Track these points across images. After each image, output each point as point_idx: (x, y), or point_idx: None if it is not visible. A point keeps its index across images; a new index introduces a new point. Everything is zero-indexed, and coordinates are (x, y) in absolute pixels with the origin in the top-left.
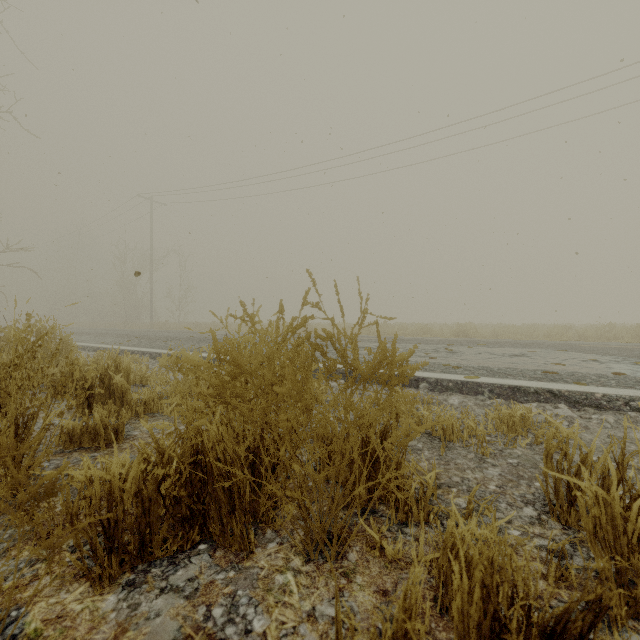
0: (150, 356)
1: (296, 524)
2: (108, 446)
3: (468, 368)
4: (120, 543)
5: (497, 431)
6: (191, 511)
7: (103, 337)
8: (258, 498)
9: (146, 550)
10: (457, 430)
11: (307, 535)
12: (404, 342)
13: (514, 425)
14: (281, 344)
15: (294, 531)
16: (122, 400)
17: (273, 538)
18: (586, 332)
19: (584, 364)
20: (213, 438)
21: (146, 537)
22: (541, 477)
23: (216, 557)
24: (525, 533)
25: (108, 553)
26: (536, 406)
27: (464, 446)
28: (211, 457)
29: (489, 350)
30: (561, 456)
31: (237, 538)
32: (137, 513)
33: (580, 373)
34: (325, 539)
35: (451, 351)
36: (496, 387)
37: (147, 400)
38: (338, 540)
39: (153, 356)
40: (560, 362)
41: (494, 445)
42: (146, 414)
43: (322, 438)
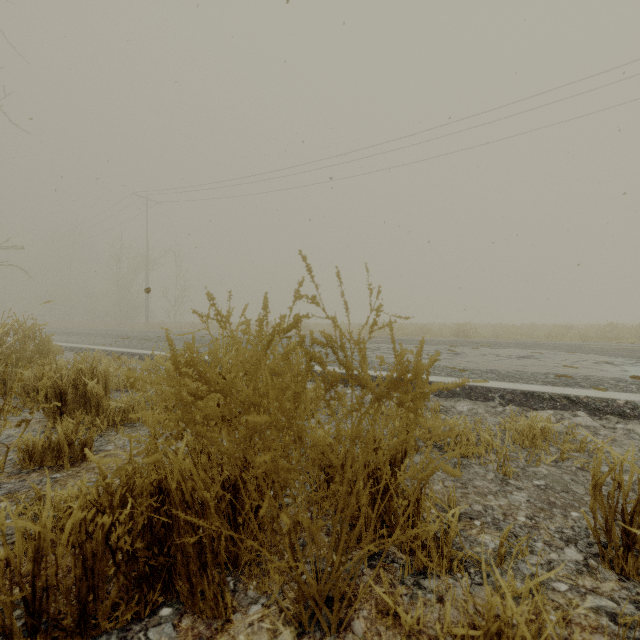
0: (140, 358)
1: (287, 575)
2: (74, 464)
3: (475, 371)
4: (51, 617)
5: (515, 444)
6: (151, 566)
7: (94, 338)
8: (240, 541)
9: (88, 622)
10: (472, 444)
11: (300, 600)
12: (404, 343)
13: (535, 438)
14: (264, 352)
15: (284, 586)
16: (97, 409)
17: (257, 597)
18: (588, 332)
19: (597, 367)
20: (177, 474)
21: (88, 605)
22: (576, 504)
23: (181, 629)
24: (574, 587)
25: (31, 634)
26: (553, 414)
27: (481, 463)
28: (175, 498)
29: (494, 351)
30: (614, 487)
31: (209, 602)
32: (76, 574)
33: (595, 377)
34: (323, 607)
35: (454, 352)
36: (507, 392)
37: (126, 408)
38: (340, 600)
39: (143, 358)
40: (571, 364)
41: (514, 462)
42: (125, 424)
43: (319, 465)
